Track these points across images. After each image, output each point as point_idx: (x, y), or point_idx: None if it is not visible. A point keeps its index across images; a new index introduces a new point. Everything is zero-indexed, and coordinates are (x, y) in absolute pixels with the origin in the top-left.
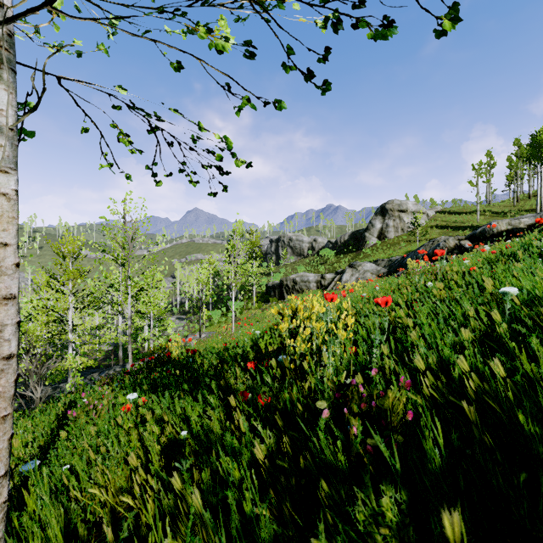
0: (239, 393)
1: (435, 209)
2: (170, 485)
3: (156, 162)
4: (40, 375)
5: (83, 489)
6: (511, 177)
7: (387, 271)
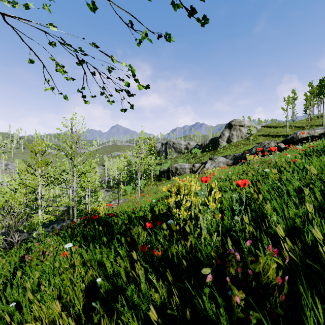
0: (140, 247)
1: (261, 124)
2: (86, 324)
3: (84, 87)
4: (17, 227)
5: (23, 322)
6: (307, 105)
7: (232, 162)
